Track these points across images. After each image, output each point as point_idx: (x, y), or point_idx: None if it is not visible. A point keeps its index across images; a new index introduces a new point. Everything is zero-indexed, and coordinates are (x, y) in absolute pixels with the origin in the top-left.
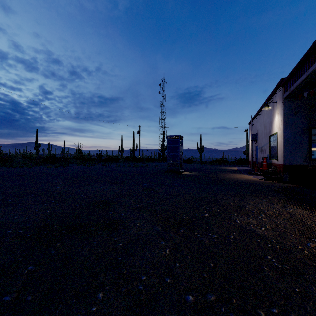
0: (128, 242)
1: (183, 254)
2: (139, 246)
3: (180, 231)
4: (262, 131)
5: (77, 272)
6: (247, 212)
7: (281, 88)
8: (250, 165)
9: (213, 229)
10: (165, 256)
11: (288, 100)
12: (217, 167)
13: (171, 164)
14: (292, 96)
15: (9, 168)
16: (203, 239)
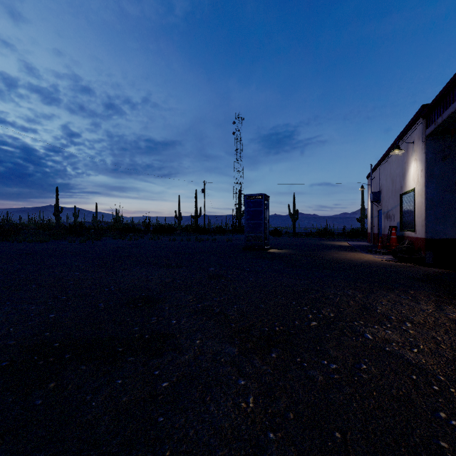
0: (179, 380)
1: (281, 408)
2: (199, 388)
3: (271, 356)
4: (389, 187)
5: (74, 452)
6: (380, 318)
7: (420, 121)
8: (369, 238)
9: (328, 352)
10: (246, 413)
11: (432, 139)
12: (320, 241)
13: (251, 237)
14: (439, 132)
15: (13, 243)
16: (314, 373)
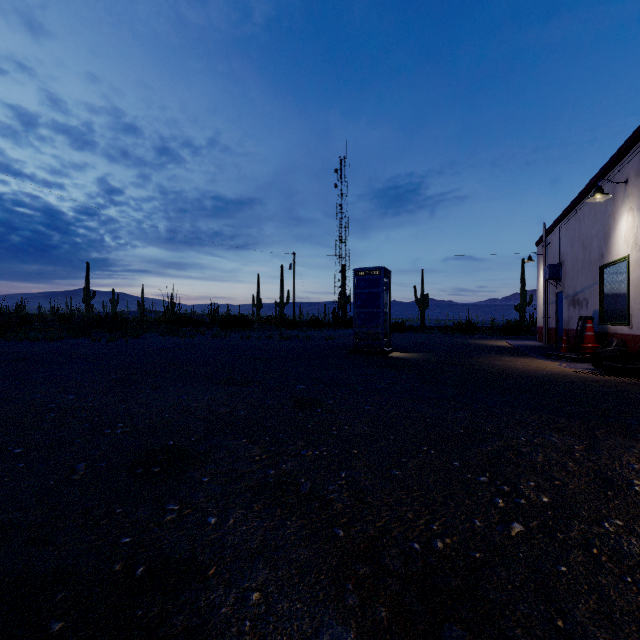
0: None
1: None
2: None
3: None
4: (578, 256)
5: None
6: None
7: None
8: (540, 335)
9: None
10: None
11: None
12: (464, 339)
13: (362, 333)
14: None
15: (9, 342)
16: None
